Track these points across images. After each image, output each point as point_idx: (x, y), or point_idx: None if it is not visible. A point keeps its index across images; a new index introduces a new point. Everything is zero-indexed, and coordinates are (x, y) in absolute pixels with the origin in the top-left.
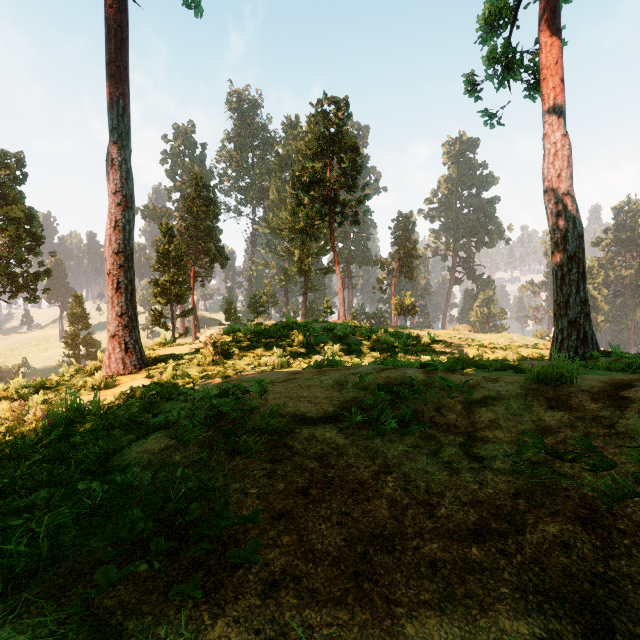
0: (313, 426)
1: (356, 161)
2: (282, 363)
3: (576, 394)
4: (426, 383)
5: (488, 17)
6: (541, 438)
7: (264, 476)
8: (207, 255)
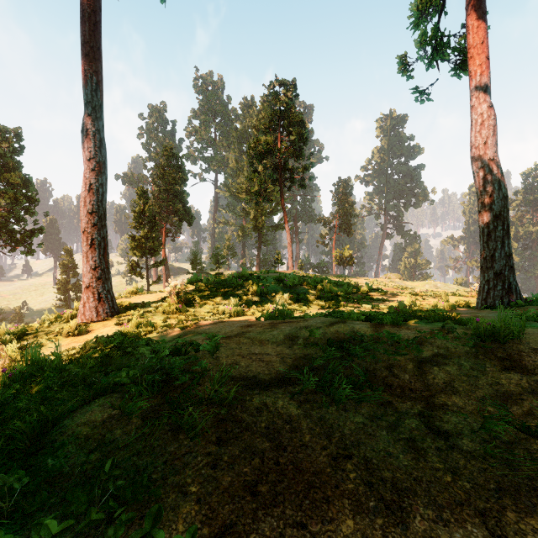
0: (264, 391)
1: (303, 134)
2: (238, 311)
3: (528, 353)
4: (374, 338)
5: (420, 4)
6: (505, 407)
7: (208, 465)
8: (176, 214)
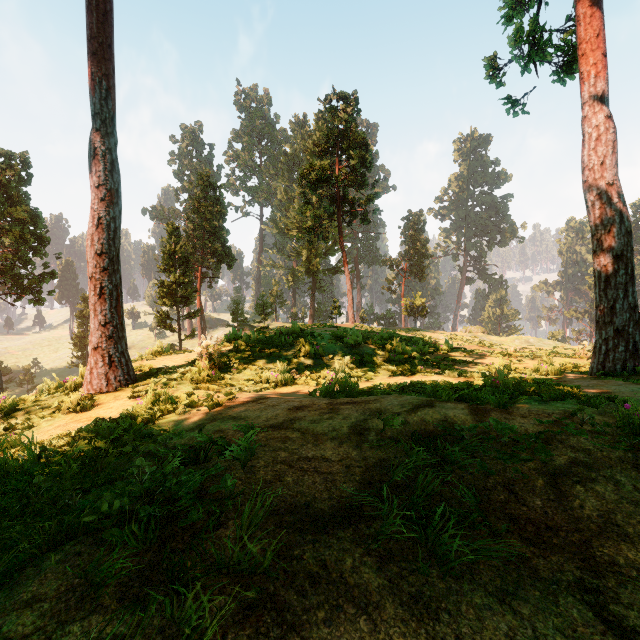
0: (322, 536)
1: (366, 158)
2: (286, 379)
3: None
4: (478, 433)
5: None
6: None
7: None
8: (214, 256)
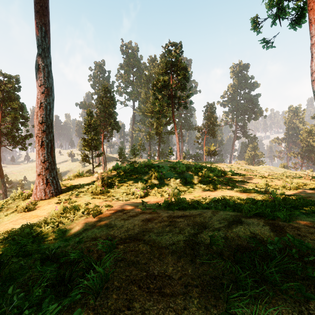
0: None
1: (186, 75)
2: (143, 192)
3: None
4: (283, 249)
5: None
6: None
7: None
8: (110, 126)
